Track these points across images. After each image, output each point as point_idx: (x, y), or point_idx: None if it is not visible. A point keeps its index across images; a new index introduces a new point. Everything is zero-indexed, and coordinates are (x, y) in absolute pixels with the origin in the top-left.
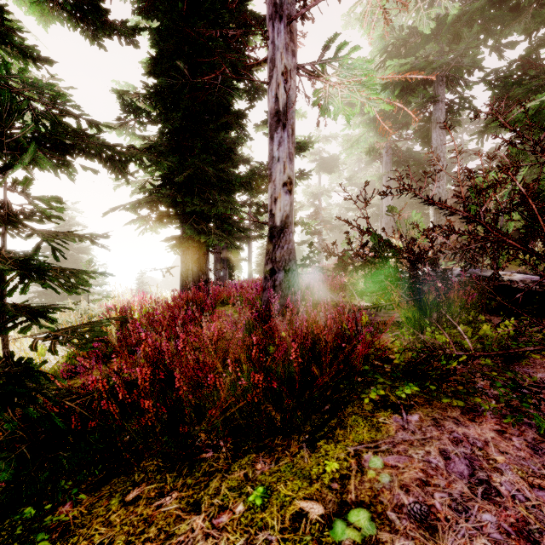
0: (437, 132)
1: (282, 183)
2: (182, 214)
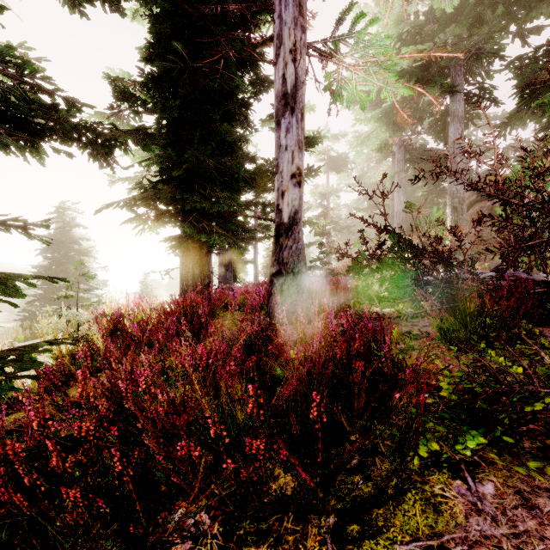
0: (455, 125)
1: (290, 174)
2: (182, 212)
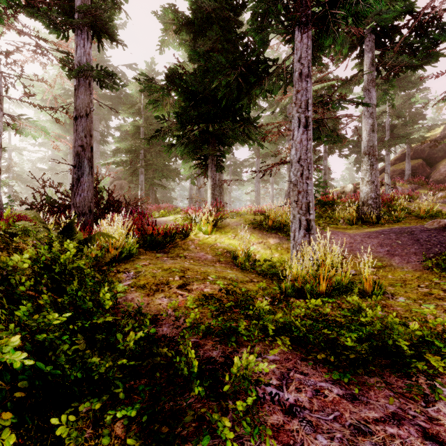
0: (95, 144)
1: None
2: None
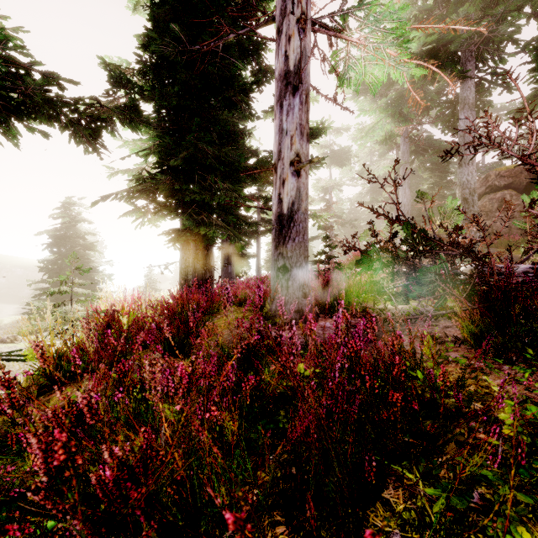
0: (465, 113)
1: (294, 160)
2: (181, 204)
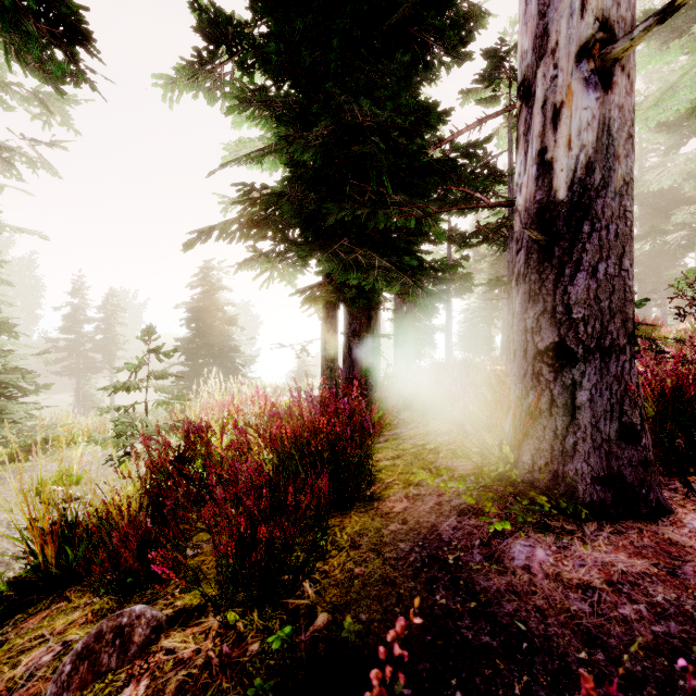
0: None
1: (594, 40)
2: (324, 240)
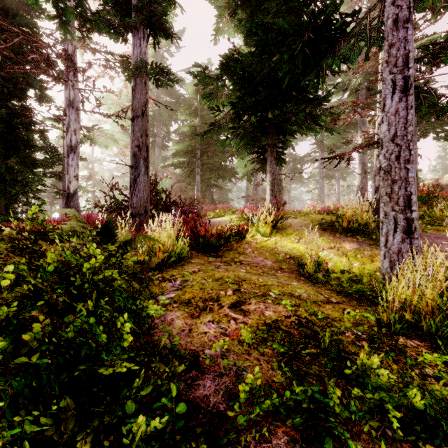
0: (158, 149)
1: (74, 176)
2: None
